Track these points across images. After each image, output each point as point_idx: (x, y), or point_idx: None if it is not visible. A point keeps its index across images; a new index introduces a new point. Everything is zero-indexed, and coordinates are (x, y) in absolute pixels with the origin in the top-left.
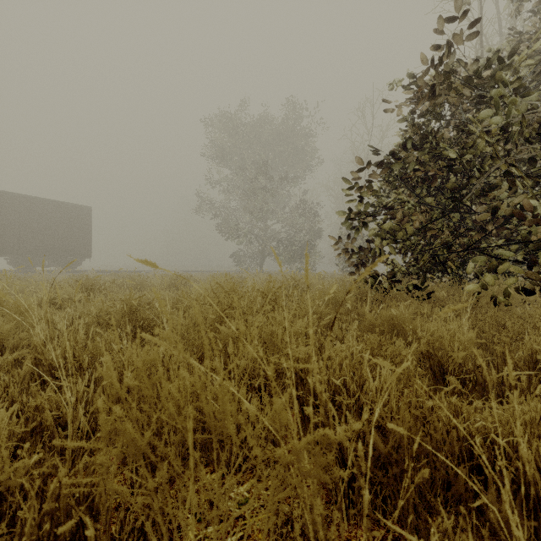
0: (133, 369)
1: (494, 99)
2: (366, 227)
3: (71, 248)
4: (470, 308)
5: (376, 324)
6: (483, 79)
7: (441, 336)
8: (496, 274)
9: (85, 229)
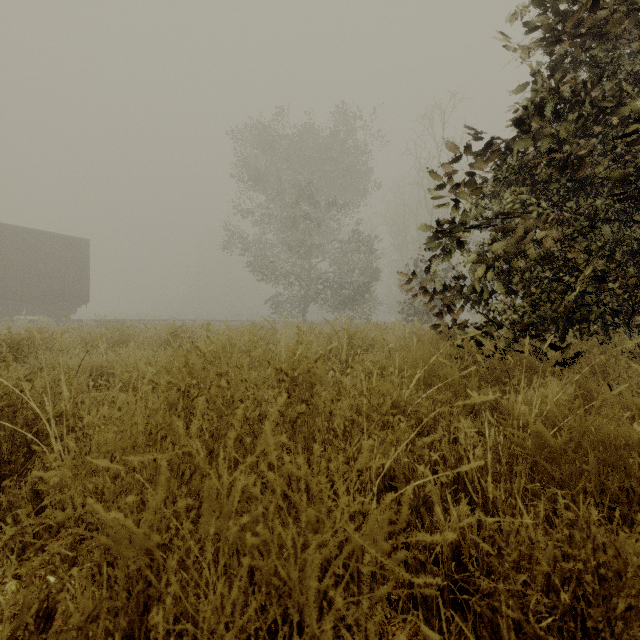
0: None
1: None
2: (462, 250)
3: (62, 292)
4: None
5: (556, 446)
6: None
7: None
8: None
9: (81, 267)
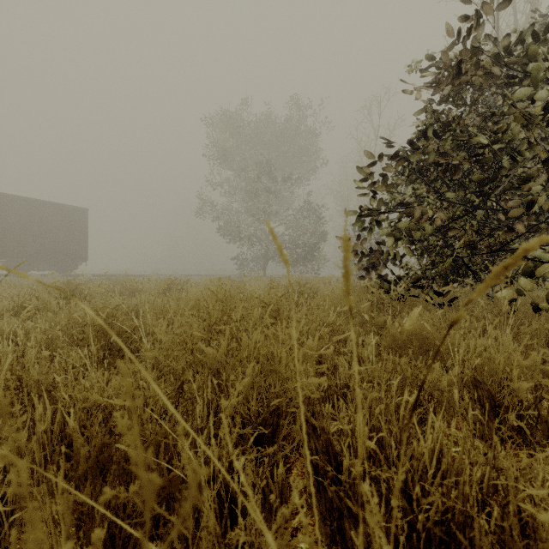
0: (84, 408)
1: (534, 73)
2: (379, 226)
3: (66, 252)
4: (512, 320)
5: (402, 340)
6: (516, 56)
7: (490, 358)
8: (533, 278)
9: (82, 231)
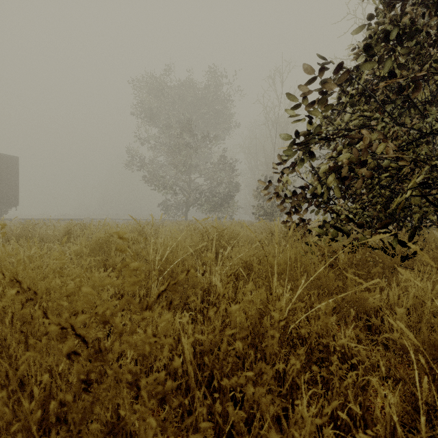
0: None
1: None
2: (313, 160)
3: None
4: None
5: None
6: None
7: None
8: None
9: (11, 178)
